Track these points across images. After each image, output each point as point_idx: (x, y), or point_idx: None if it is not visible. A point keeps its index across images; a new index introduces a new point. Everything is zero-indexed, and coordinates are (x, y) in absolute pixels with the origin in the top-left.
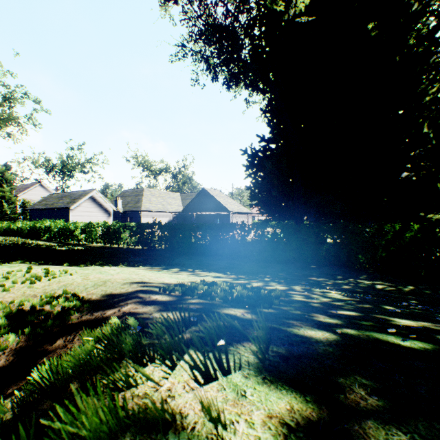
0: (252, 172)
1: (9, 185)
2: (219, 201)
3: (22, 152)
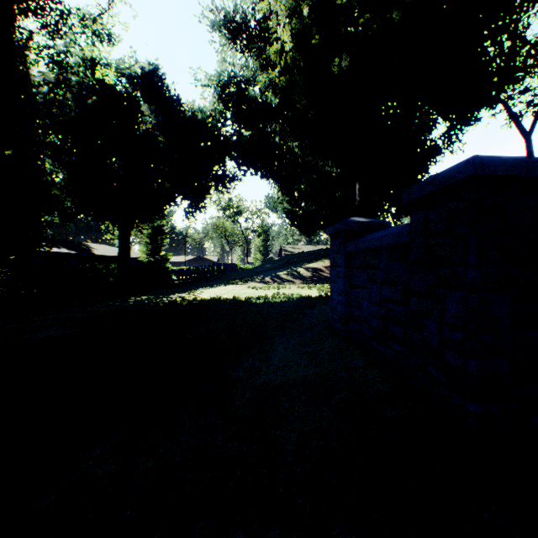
0: None
1: None
2: None
3: None
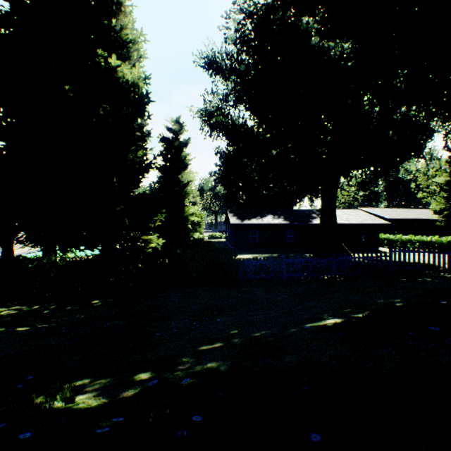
0: None
1: None
2: None
3: None
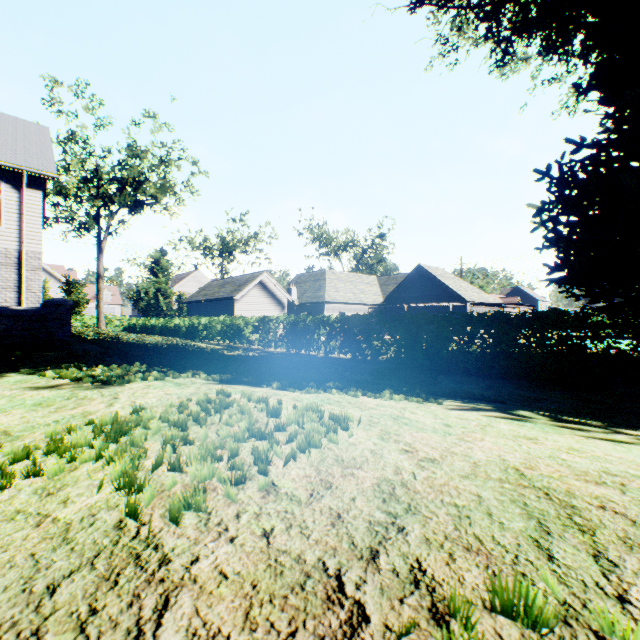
0: (550, 216)
1: (164, 275)
2: (447, 285)
3: (178, 231)
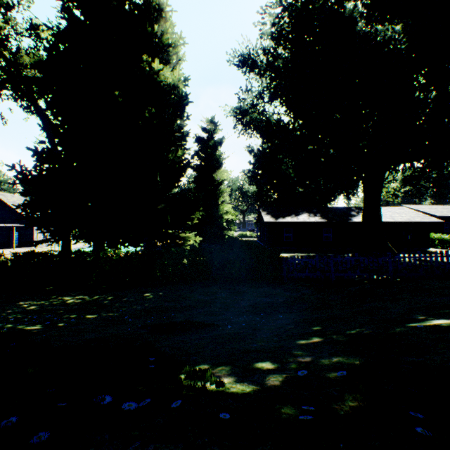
0: None
1: None
2: (17, 210)
3: None
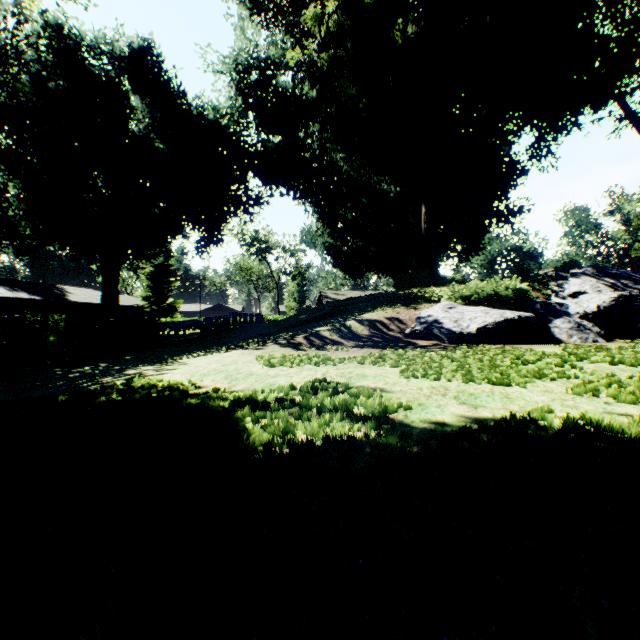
0: None
1: None
2: None
3: None
